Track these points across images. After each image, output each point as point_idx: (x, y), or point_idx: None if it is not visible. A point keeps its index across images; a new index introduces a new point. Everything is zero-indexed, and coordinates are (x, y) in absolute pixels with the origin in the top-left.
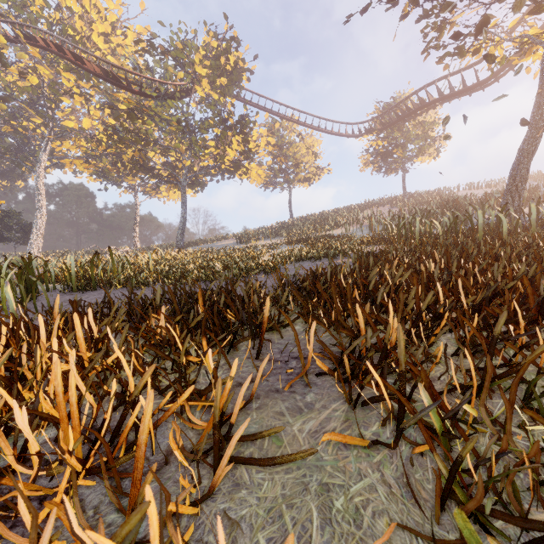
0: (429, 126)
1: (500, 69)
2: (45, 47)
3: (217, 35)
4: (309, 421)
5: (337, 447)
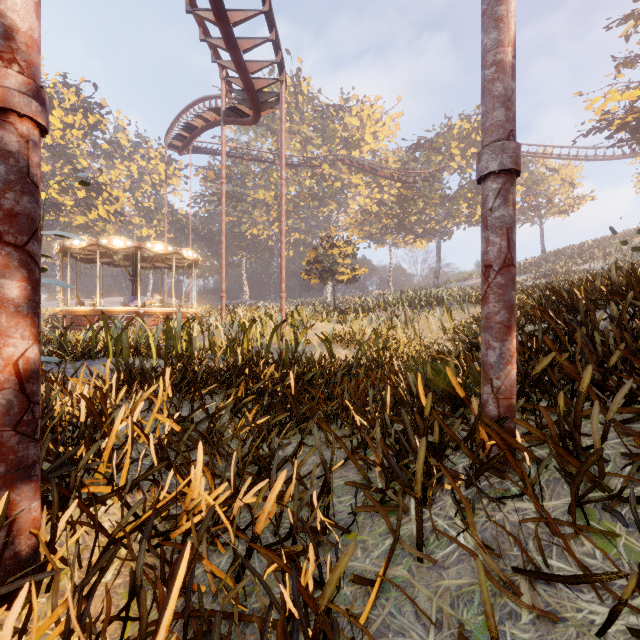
0: None
1: None
2: (349, 164)
3: (469, 120)
4: None
5: None
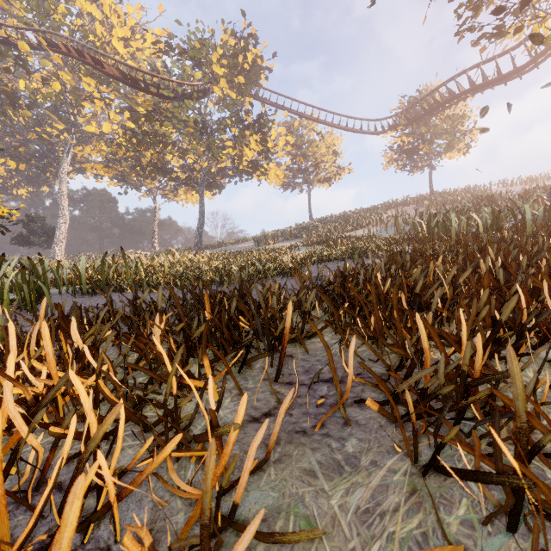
0: (459, 119)
1: (540, 53)
2: (66, 52)
3: (234, 33)
4: (355, 489)
5: (406, 547)
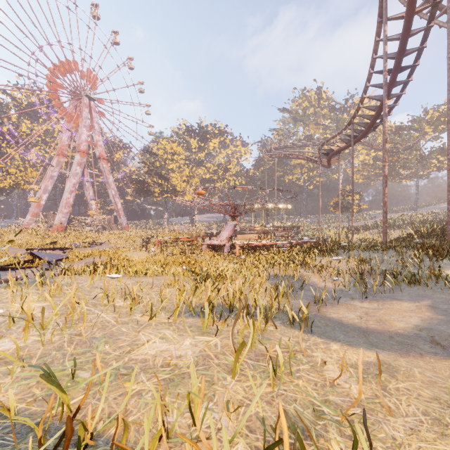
0: None
1: None
2: None
3: (438, 111)
4: None
5: None
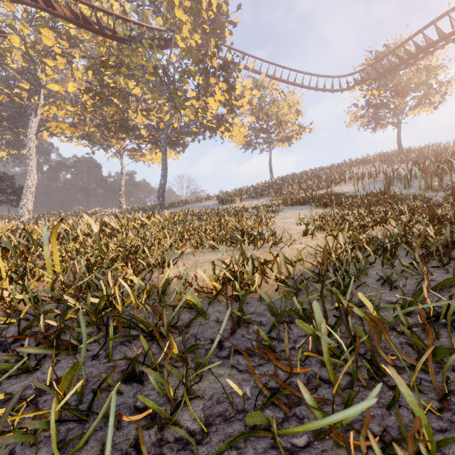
0: (435, 70)
1: None
2: None
3: None
4: None
5: None
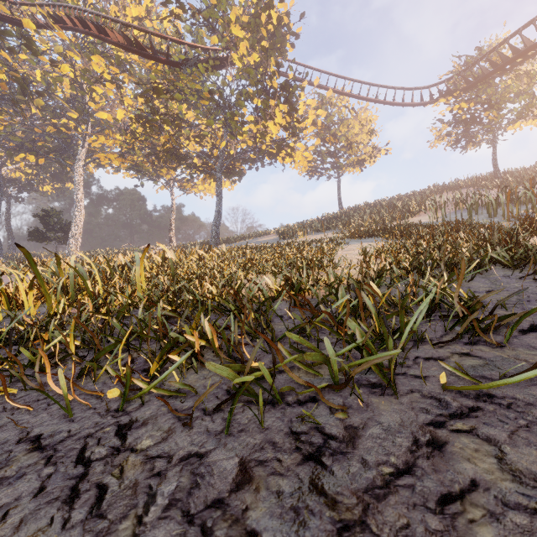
0: None
1: None
2: (72, 27)
3: None
4: None
5: None
